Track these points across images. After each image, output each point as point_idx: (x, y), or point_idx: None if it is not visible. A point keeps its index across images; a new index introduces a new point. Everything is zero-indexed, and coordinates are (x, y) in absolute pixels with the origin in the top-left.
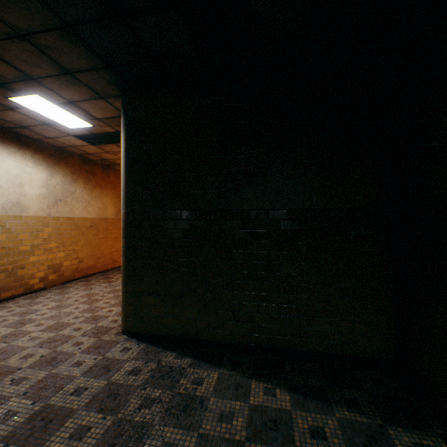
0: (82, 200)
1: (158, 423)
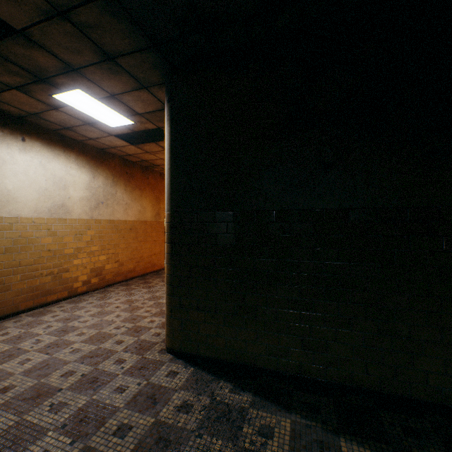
0: (123, 203)
1: None
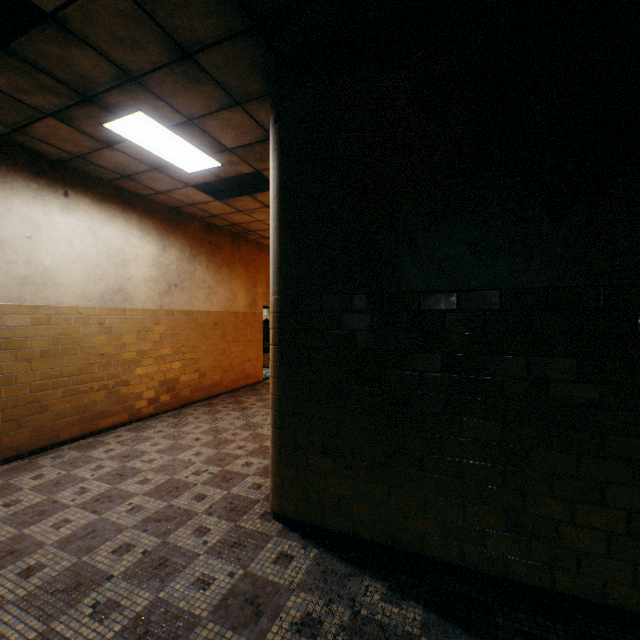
0: (204, 286)
1: None
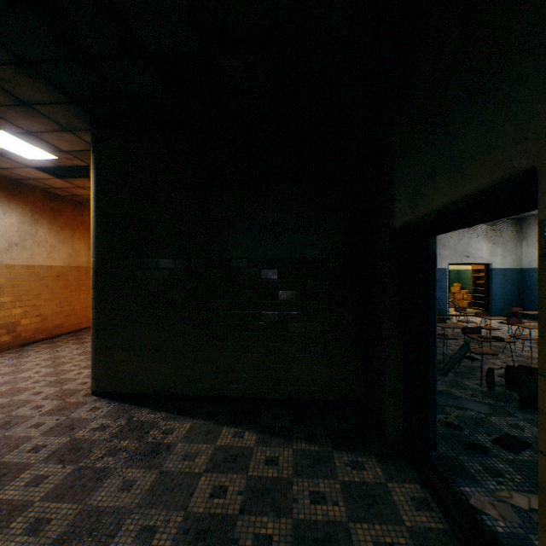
0: (46, 245)
1: (121, 467)
